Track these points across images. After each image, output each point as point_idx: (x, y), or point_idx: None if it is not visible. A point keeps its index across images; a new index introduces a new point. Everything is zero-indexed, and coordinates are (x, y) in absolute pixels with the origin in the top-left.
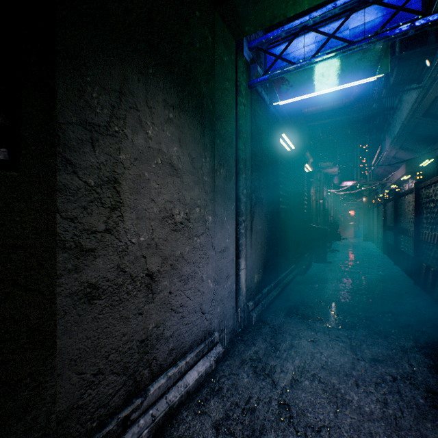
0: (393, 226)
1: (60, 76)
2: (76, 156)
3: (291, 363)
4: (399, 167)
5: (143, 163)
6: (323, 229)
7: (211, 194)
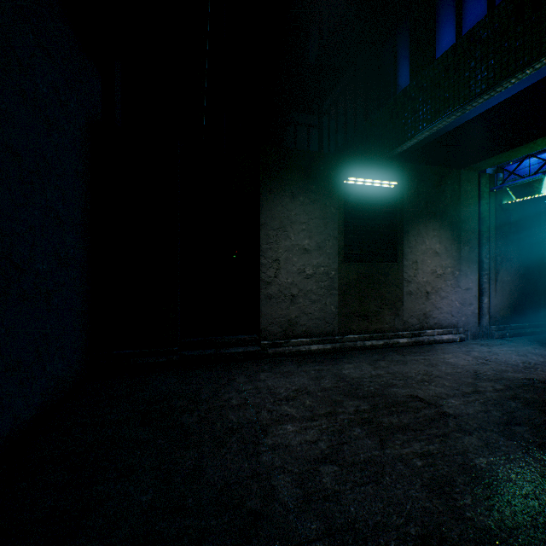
0: None
1: (404, 238)
2: (407, 257)
3: (506, 348)
4: None
5: (424, 254)
6: None
7: (457, 261)
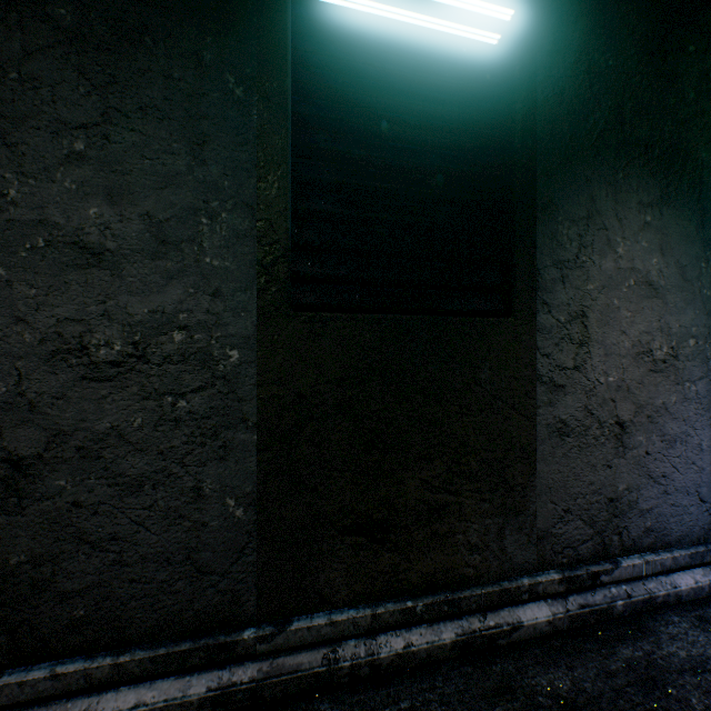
0: None
1: (538, 228)
2: (549, 296)
3: None
4: None
5: (611, 289)
6: None
7: None
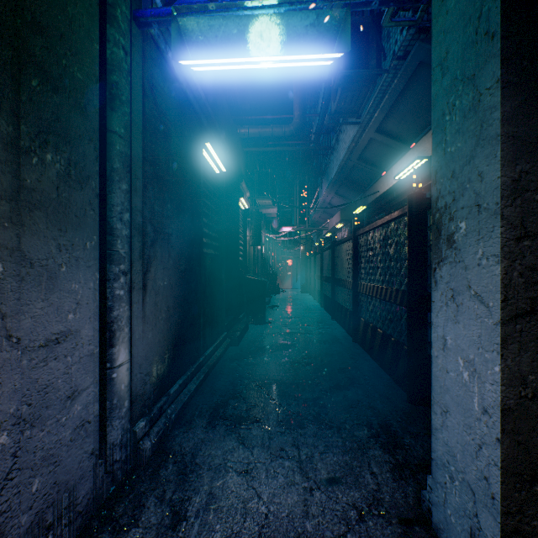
0: (330, 277)
1: None
2: None
3: None
4: (333, 215)
5: None
6: (262, 282)
7: (1, 205)
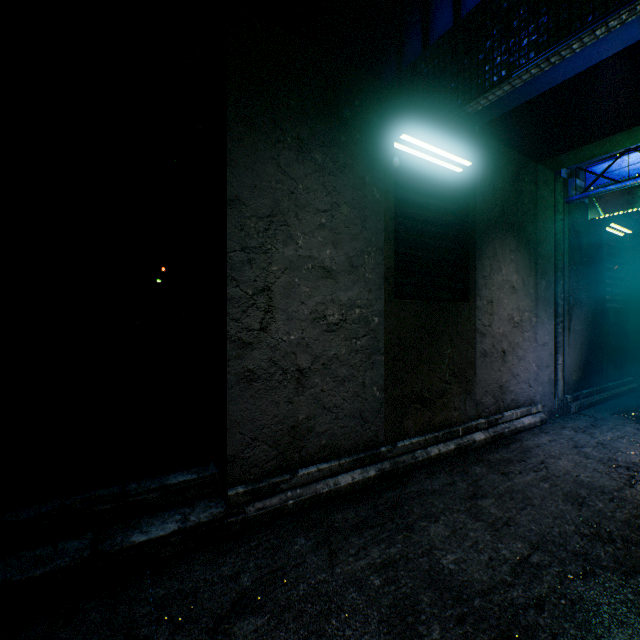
0: None
1: (477, 261)
2: (480, 293)
3: (610, 433)
4: None
5: (500, 289)
6: None
7: (534, 302)
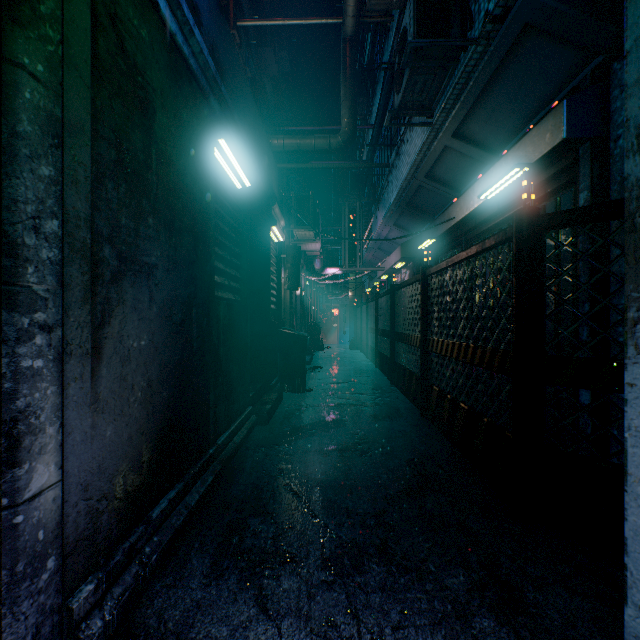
0: (388, 330)
1: None
2: None
3: None
4: (390, 252)
5: None
6: (301, 337)
7: None
